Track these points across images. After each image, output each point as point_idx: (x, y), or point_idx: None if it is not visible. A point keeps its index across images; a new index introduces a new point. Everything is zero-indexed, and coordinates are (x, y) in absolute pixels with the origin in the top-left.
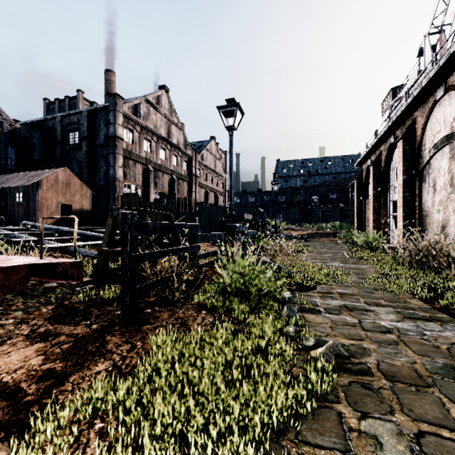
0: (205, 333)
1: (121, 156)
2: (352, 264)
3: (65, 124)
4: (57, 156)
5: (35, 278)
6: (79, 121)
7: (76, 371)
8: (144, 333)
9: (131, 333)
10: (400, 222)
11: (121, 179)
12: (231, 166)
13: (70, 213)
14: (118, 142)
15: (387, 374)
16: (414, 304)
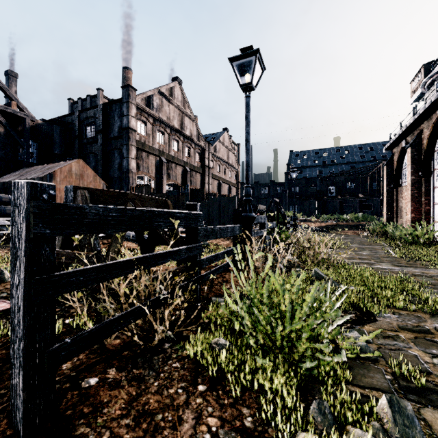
0: None
1: (134, 147)
2: (411, 268)
3: (82, 119)
4: (75, 150)
5: None
6: (95, 115)
7: None
8: None
9: None
10: None
11: (134, 170)
12: (248, 137)
13: None
14: (131, 134)
15: None
16: None
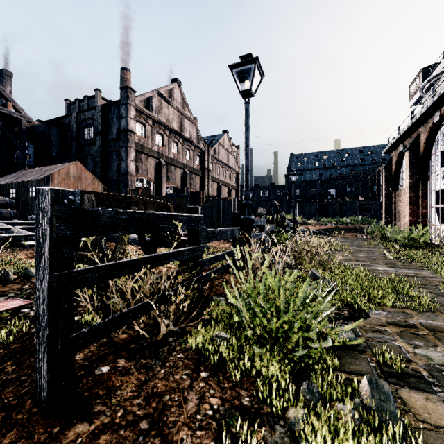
0: None
1: (133, 149)
2: (405, 269)
3: (80, 120)
4: (73, 152)
5: None
6: (93, 116)
7: None
8: None
9: None
10: None
11: (133, 173)
12: (247, 142)
13: None
14: (130, 136)
15: None
16: None
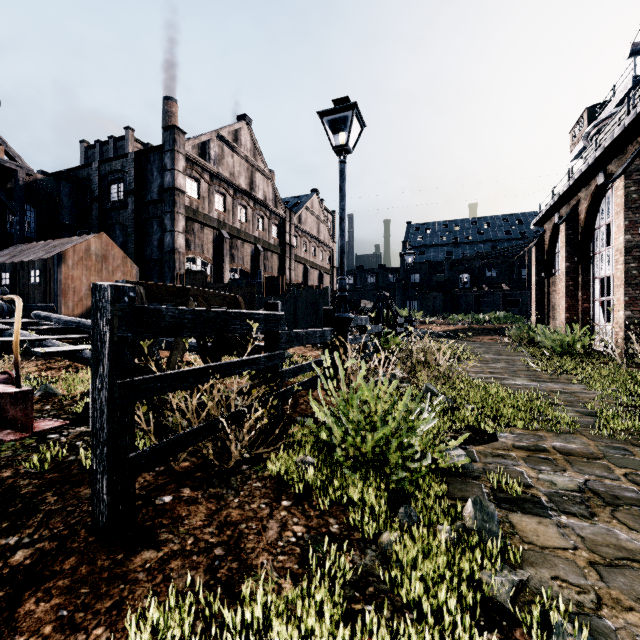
0: (278, 602)
1: (183, 216)
2: (551, 383)
3: (104, 173)
4: (93, 219)
5: None
6: (123, 167)
7: None
8: (129, 583)
9: (94, 586)
10: (619, 312)
11: (181, 250)
12: (342, 215)
13: None
14: (177, 196)
15: None
16: None
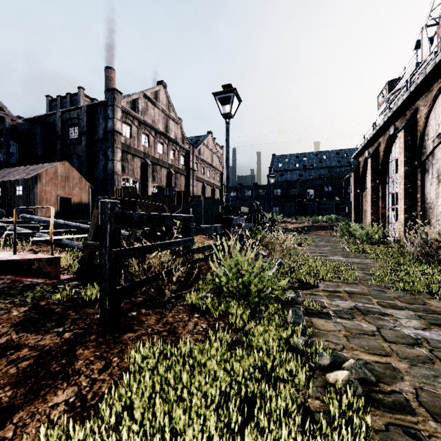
0: (196, 347)
1: (120, 150)
2: (355, 258)
3: (65, 119)
4: (57, 151)
5: (9, 275)
6: (79, 116)
7: (26, 404)
8: (124, 344)
9: (108, 345)
10: (401, 215)
11: (119, 173)
12: (227, 156)
13: (69, 206)
14: (116, 136)
15: (434, 411)
16: (435, 306)
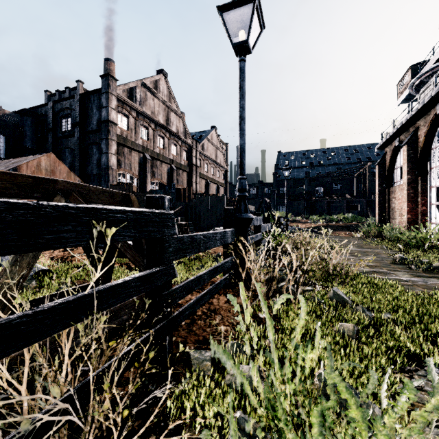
0: None
1: (115, 142)
2: (435, 279)
3: (57, 110)
4: (49, 144)
5: None
6: (71, 106)
7: None
8: None
9: None
10: None
11: (114, 167)
12: (242, 114)
13: None
14: (111, 127)
15: None
16: None
